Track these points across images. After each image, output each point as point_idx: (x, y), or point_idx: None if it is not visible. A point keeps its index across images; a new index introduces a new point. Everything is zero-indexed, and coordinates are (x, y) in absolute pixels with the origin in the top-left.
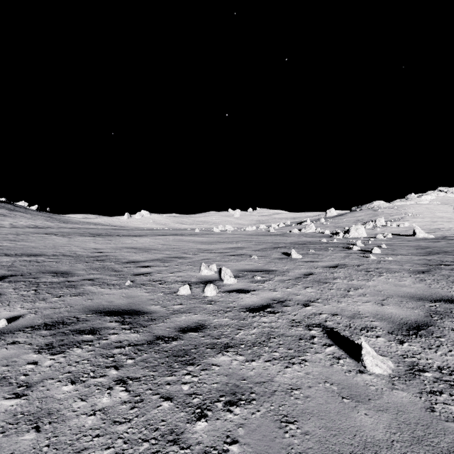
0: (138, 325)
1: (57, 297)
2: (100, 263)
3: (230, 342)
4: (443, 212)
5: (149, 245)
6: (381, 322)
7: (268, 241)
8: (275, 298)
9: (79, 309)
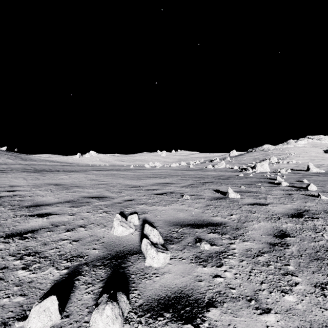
0: None
1: None
2: None
3: None
4: (316, 153)
5: (77, 181)
6: None
7: (192, 176)
8: None
9: None
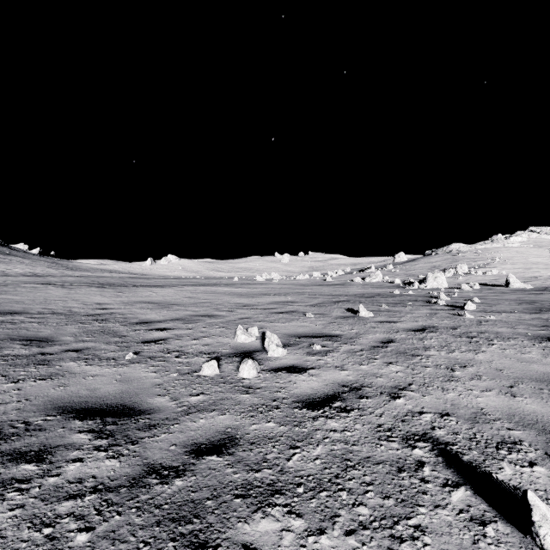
0: (124, 440)
1: (13, 382)
2: (100, 324)
3: (277, 481)
4: (538, 257)
5: (171, 299)
6: (525, 431)
7: (325, 293)
8: (345, 382)
9: (39, 405)
